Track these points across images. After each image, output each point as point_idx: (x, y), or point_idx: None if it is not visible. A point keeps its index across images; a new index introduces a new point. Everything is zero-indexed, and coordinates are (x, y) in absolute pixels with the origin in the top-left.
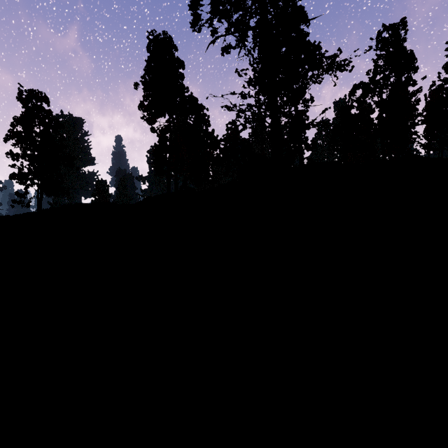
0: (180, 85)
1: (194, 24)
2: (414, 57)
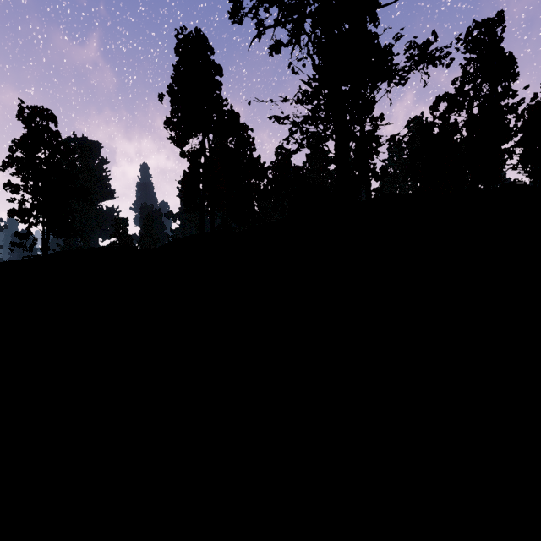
0: (216, 96)
1: (233, 14)
2: (514, 60)
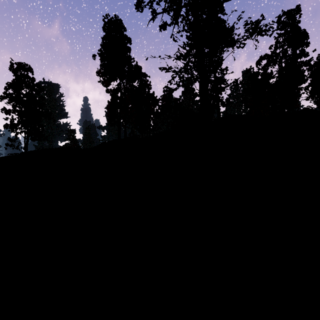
0: (128, 56)
1: (138, 6)
2: (307, 34)
